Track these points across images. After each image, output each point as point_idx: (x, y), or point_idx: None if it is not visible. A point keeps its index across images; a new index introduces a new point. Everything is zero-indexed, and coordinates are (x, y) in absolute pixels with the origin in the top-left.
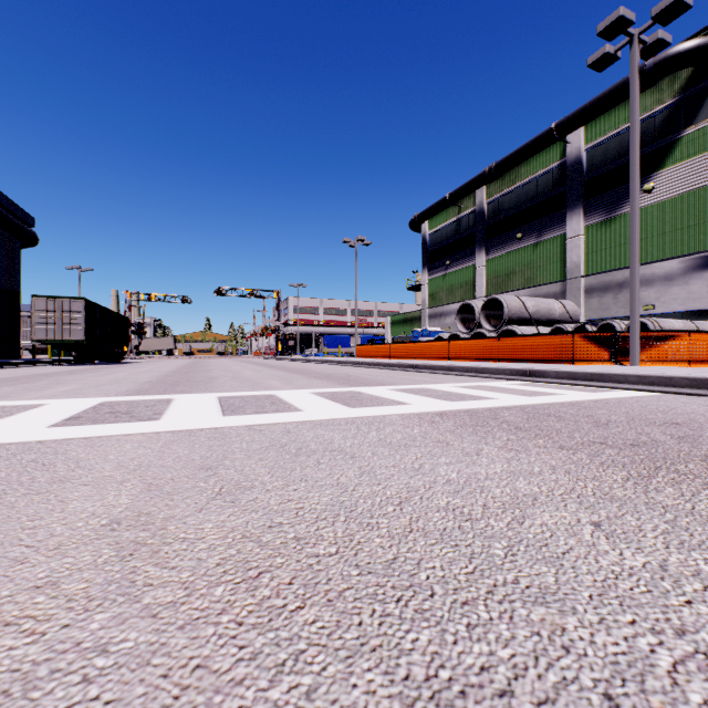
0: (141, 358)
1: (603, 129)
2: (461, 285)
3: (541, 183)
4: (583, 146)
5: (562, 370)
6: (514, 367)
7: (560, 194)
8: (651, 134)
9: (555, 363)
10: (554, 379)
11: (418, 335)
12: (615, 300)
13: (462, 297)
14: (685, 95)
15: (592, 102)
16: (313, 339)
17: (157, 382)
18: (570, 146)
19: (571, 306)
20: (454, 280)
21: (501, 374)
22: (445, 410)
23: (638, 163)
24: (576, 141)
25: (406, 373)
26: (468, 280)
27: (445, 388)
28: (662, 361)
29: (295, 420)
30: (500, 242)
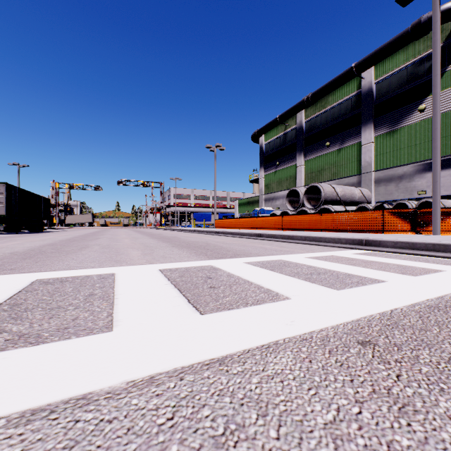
0: (64, 229)
1: (388, 68)
2: (287, 179)
3: (343, 107)
4: (373, 80)
5: (400, 240)
6: (350, 237)
7: (356, 114)
8: (423, 70)
9: (367, 232)
10: (394, 249)
11: (257, 213)
12: (397, 187)
13: (288, 186)
14: (449, 41)
15: (382, 47)
16: (186, 215)
17: (20, 253)
18: (364, 81)
19: (366, 192)
20: (282, 175)
21: (337, 243)
22: (358, 322)
23: (439, 73)
24: (369, 76)
25: (254, 241)
26: (291, 175)
27: (303, 261)
28: (450, 231)
29: (42, 402)
30: (314, 149)
